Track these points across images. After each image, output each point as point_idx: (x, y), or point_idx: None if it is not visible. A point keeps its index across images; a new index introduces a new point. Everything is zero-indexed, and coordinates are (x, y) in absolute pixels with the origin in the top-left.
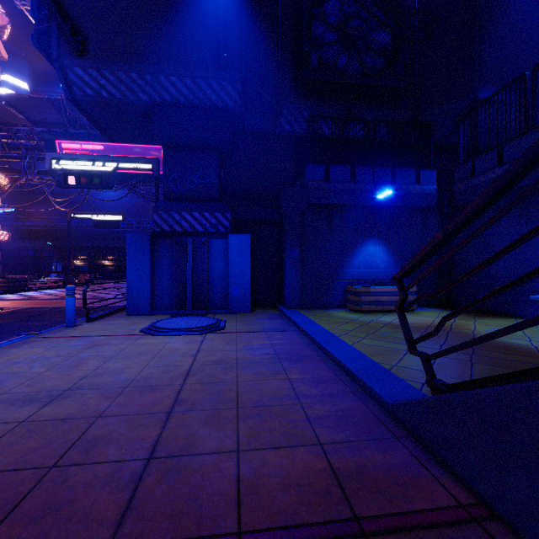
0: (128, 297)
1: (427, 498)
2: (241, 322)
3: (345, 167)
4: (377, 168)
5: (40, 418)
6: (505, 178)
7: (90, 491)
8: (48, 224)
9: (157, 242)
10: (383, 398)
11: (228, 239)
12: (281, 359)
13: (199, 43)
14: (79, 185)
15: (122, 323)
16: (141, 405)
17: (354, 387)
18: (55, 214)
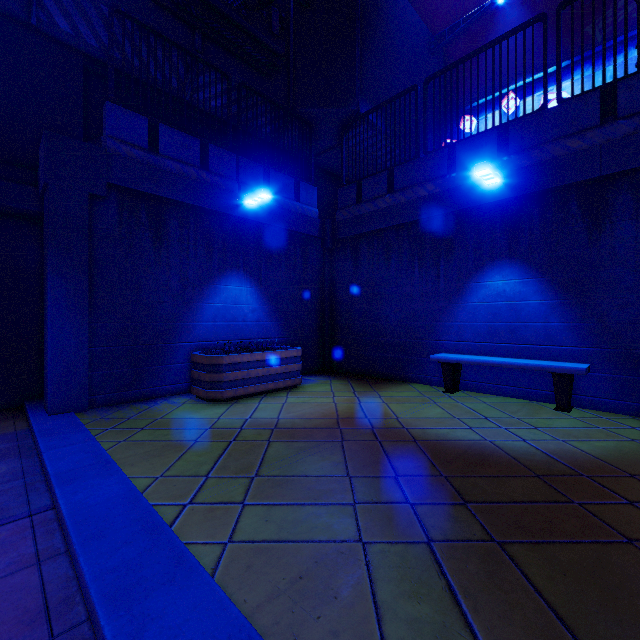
0: None
1: None
2: None
3: (190, 138)
4: (244, 158)
5: None
6: None
7: None
8: None
9: None
10: None
11: None
12: None
13: None
14: None
15: None
16: None
17: None
18: None
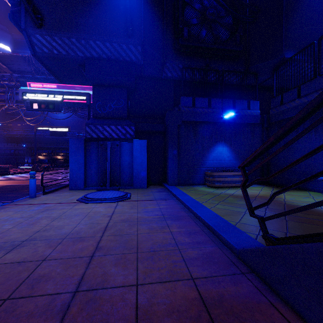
0: (70, 179)
1: (268, 320)
2: (140, 194)
3: (205, 98)
4: (224, 99)
5: (3, 262)
6: (321, 98)
7: (31, 318)
8: (22, 133)
9: (88, 144)
10: (233, 245)
11: (133, 142)
12: (166, 218)
13: (114, 21)
14: (40, 109)
15: (66, 195)
16: (73, 251)
17: (213, 237)
18: (27, 127)
